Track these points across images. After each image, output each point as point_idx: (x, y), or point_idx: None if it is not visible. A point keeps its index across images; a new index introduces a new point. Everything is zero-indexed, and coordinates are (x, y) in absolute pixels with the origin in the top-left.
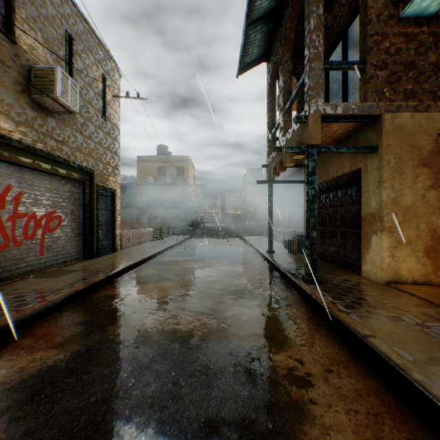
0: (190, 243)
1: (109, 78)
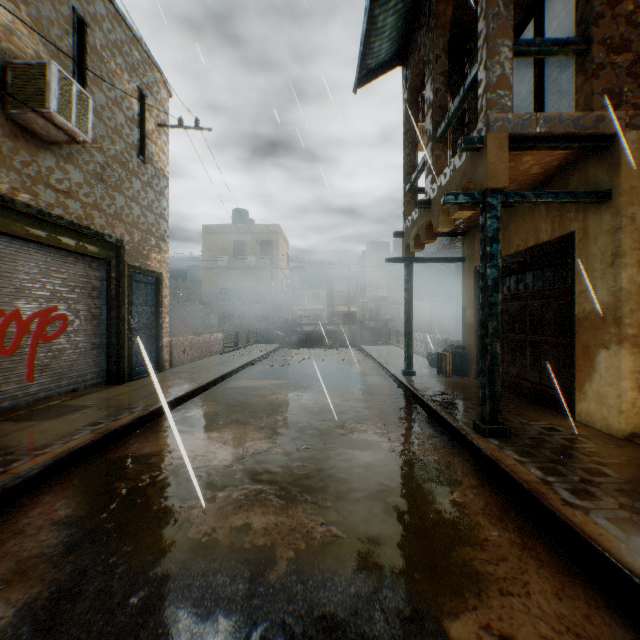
0: (280, 357)
1: (151, 96)
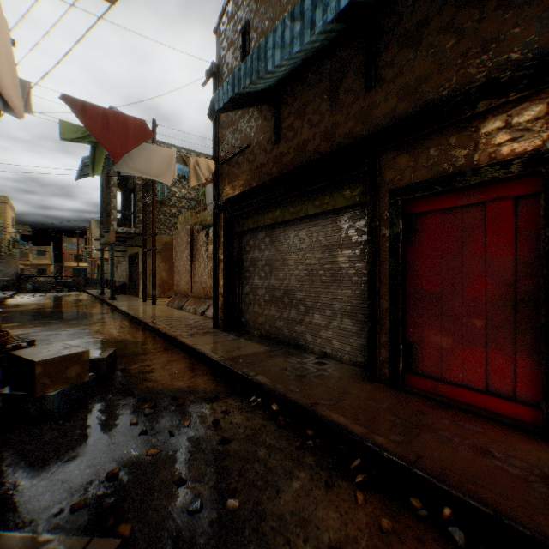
0: (25, 296)
1: None
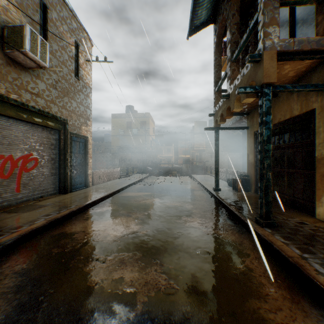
0: (149, 180)
1: (82, 46)
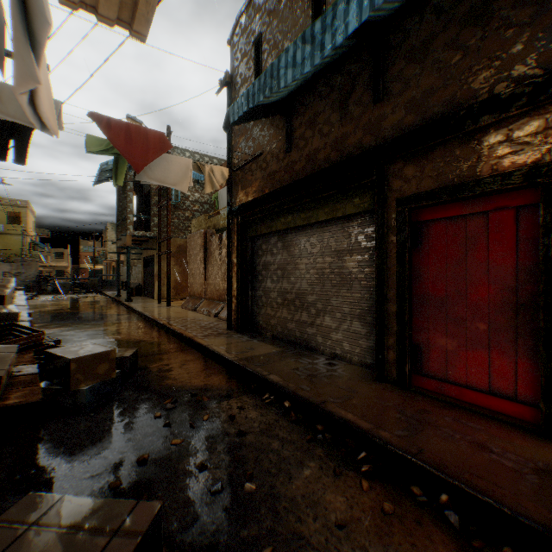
0: (45, 297)
1: None
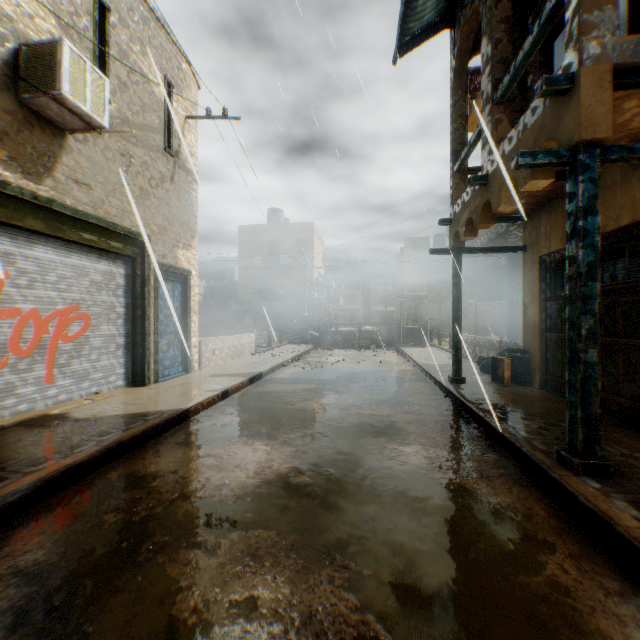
0: (313, 358)
1: (178, 87)
